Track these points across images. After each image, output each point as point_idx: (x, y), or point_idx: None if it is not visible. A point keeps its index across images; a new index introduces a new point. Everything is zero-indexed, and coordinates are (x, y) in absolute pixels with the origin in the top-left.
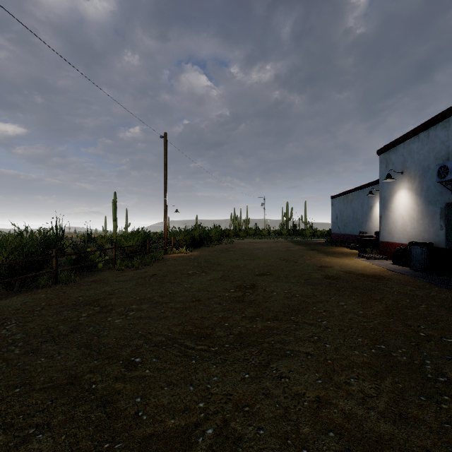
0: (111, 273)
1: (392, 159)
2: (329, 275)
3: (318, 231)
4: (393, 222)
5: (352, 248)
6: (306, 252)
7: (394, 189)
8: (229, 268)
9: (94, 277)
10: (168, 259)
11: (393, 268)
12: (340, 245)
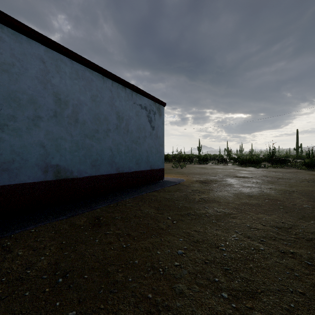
0: None
1: None
2: None
3: None
4: None
5: None
6: None
7: None
8: None
9: None
10: None
11: None
12: None
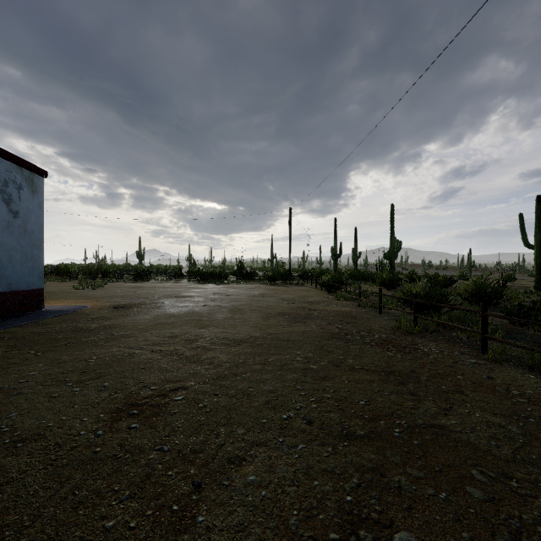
0: None
1: None
2: None
3: None
4: None
5: None
6: None
7: None
8: None
9: None
10: None
11: None
12: None
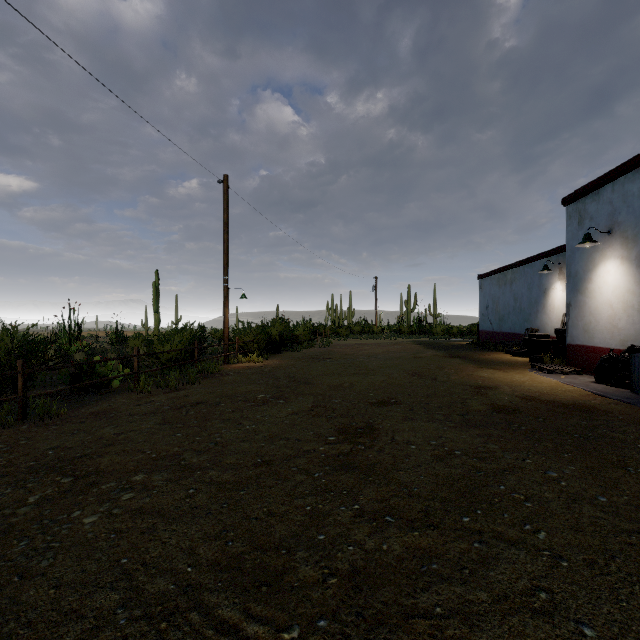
0: (128, 398)
1: (590, 210)
2: (499, 405)
3: (454, 327)
4: (591, 313)
5: (516, 354)
6: (447, 361)
7: (594, 260)
8: (326, 389)
9: (98, 405)
10: (228, 372)
11: (601, 391)
12: (494, 349)
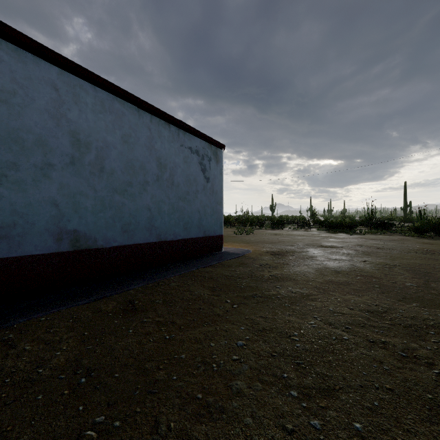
0: None
1: None
2: None
3: None
4: None
5: None
6: None
7: None
8: None
9: None
10: None
11: None
12: None
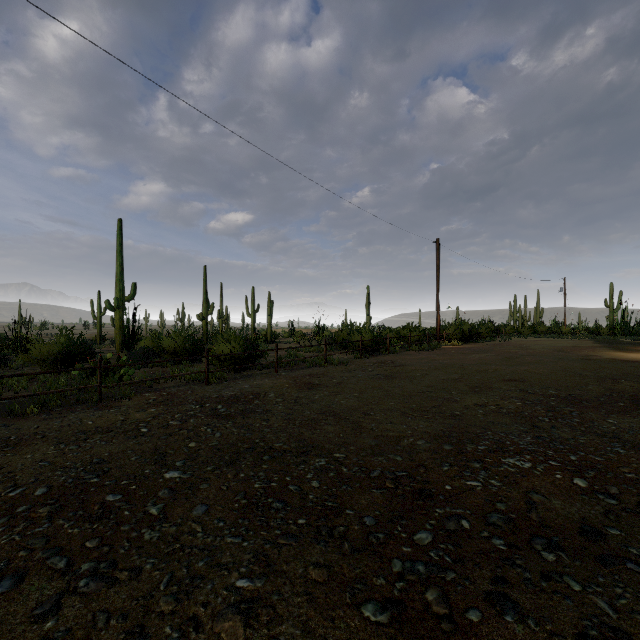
0: (411, 352)
1: None
2: (587, 358)
3: None
4: None
5: None
6: (594, 348)
7: None
8: (501, 352)
9: (402, 353)
10: (445, 348)
11: None
12: None
